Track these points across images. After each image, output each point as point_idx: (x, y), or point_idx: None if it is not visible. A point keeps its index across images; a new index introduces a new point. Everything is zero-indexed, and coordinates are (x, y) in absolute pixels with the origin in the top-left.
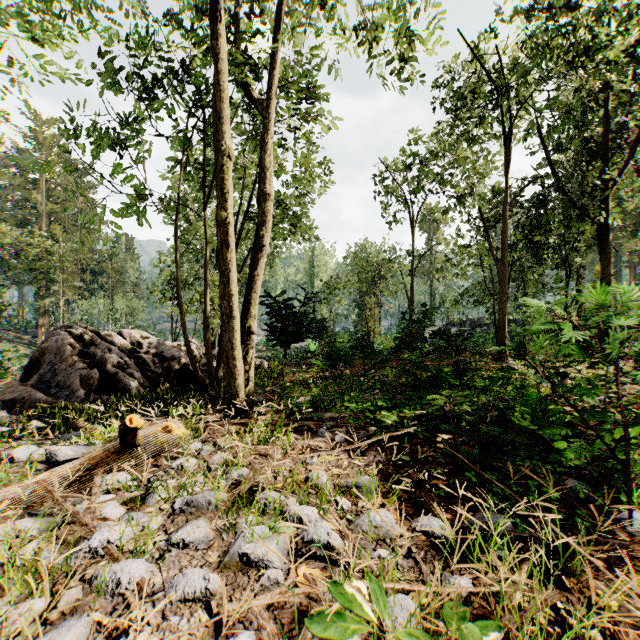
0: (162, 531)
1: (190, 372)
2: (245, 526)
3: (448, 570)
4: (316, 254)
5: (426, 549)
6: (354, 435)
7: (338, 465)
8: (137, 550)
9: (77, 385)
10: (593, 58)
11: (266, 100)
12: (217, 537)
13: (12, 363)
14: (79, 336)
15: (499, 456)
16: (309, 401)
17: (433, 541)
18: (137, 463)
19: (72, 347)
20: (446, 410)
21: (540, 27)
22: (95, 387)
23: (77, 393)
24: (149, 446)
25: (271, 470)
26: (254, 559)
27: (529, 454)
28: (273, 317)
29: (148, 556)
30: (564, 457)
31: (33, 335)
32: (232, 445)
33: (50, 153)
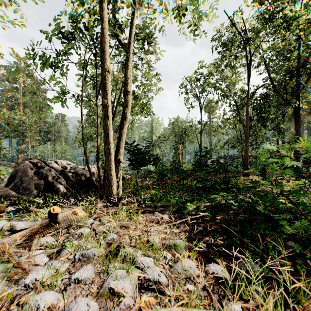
0: (67, 272)
1: (91, 181)
2: (113, 269)
3: (227, 298)
4: (154, 123)
5: (213, 284)
6: (173, 215)
7: (164, 232)
8: (52, 284)
9: (33, 188)
10: (292, 24)
11: (128, 43)
12: (97, 276)
13: (5, 176)
14: (35, 163)
15: (250, 228)
16: (150, 197)
17: (217, 279)
18: (58, 231)
19: (31, 169)
20: (221, 203)
21: (266, 8)
22: (42, 189)
23: (33, 192)
24: (64, 222)
25: (128, 236)
26: (117, 291)
27: (266, 227)
28: (132, 154)
29: (58, 288)
30: (284, 228)
31: (16, 163)
32: (109, 221)
33: (24, 74)
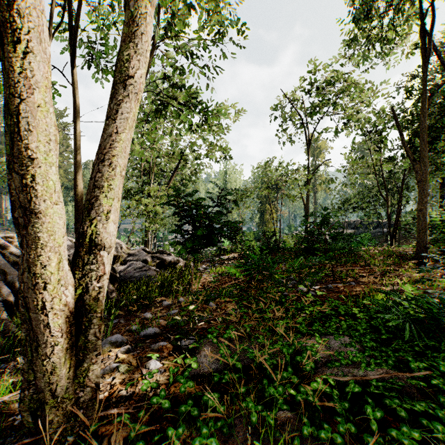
0: None
1: None
2: None
3: None
4: (228, 173)
5: None
6: None
7: None
8: None
9: None
10: None
11: None
12: None
13: None
14: None
15: None
16: (217, 379)
17: None
18: None
19: None
20: None
21: None
22: None
23: None
24: None
25: None
26: None
27: None
28: (181, 218)
29: None
30: None
31: None
32: None
33: None
